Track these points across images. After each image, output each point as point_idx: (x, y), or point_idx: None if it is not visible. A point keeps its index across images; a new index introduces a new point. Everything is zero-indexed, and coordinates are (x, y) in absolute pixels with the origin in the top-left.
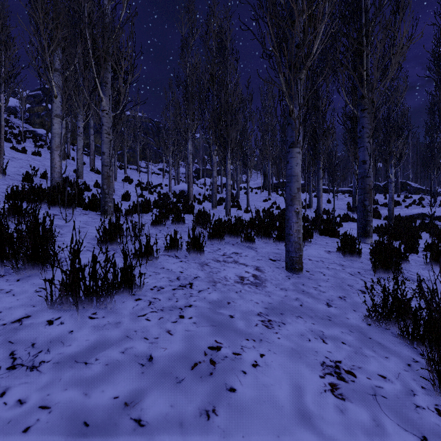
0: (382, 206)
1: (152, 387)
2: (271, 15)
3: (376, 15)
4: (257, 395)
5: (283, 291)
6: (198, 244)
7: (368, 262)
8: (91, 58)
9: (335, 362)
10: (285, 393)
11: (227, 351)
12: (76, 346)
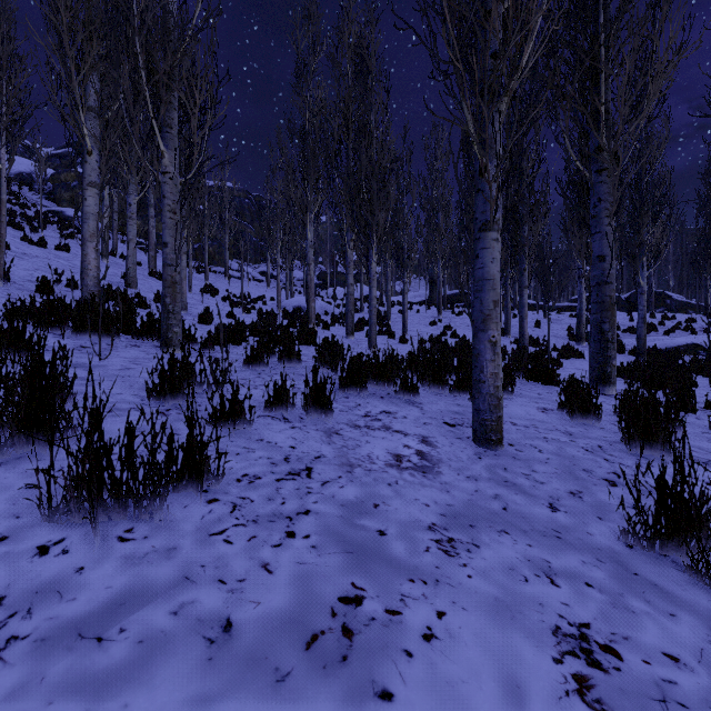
0: (626, 332)
1: (227, 693)
2: (449, 0)
3: (623, 10)
4: (435, 708)
5: (471, 482)
6: (322, 397)
7: (613, 429)
8: (145, 86)
9: (579, 626)
10: (490, 700)
11: (375, 605)
12: (86, 602)
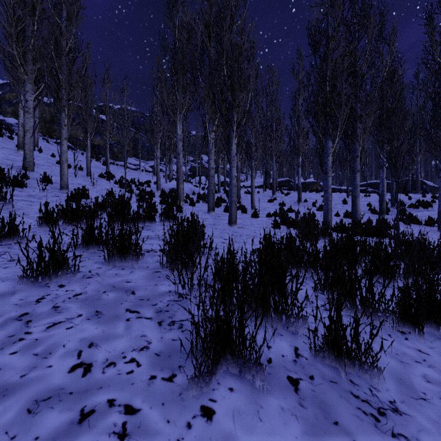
0: (410, 207)
1: None
2: None
3: None
4: None
5: None
6: None
7: None
8: None
9: None
10: None
11: None
12: None
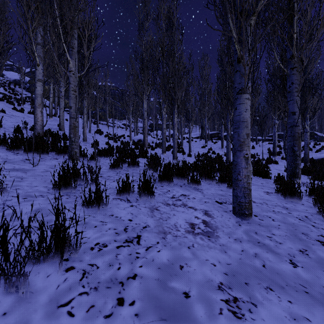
0: None
1: None
2: None
3: None
4: None
5: (238, 243)
6: (148, 188)
7: (309, 204)
8: (59, 26)
9: None
10: None
11: None
12: None
